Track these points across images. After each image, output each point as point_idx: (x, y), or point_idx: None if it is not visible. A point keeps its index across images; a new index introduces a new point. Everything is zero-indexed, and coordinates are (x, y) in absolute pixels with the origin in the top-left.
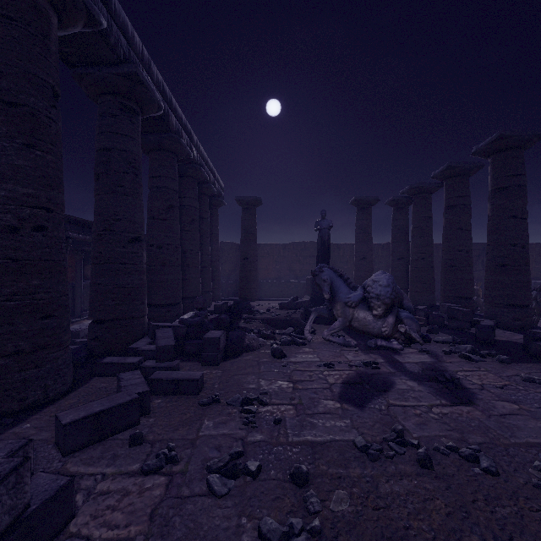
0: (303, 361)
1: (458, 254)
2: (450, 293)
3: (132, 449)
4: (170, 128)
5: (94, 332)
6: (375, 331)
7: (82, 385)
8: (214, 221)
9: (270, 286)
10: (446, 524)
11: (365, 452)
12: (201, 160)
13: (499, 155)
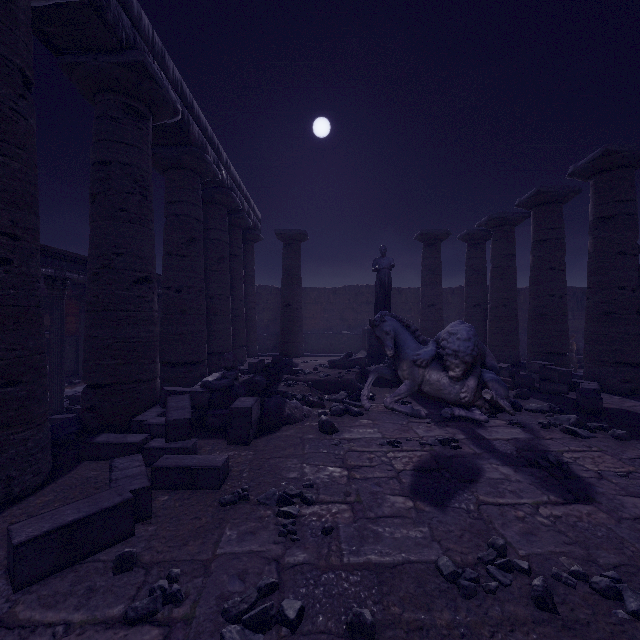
0: (361, 437)
1: (550, 300)
2: (539, 348)
3: (117, 578)
4: (191, 141)
5: (88, 400)
6: (452, 398)
7: (64, 474)
8: (249, 260)
9: (317, 339)
10: None
11: (454, 582)
12: (232, 183)
13: (603, 176)
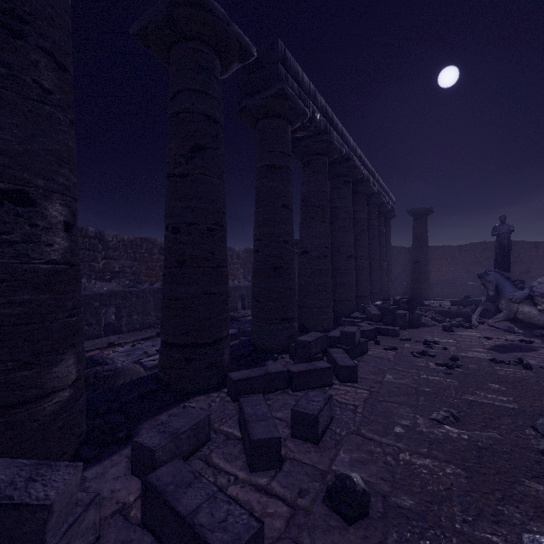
0: (467, 335)
1: None
2: None
3: (376, 345)
4: (364, 180)
5: None
6: (541, 323)
7: (336, 328)
8: (387, 232)
9: (442, 288)
10: (522, 377)
11: (493, 361)
12: (380, 189)
13: None
